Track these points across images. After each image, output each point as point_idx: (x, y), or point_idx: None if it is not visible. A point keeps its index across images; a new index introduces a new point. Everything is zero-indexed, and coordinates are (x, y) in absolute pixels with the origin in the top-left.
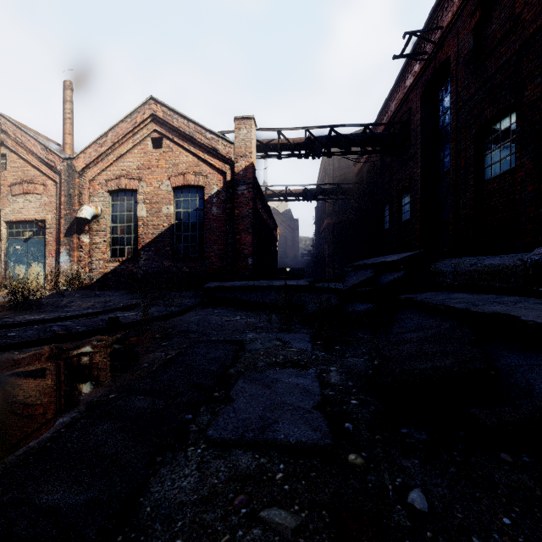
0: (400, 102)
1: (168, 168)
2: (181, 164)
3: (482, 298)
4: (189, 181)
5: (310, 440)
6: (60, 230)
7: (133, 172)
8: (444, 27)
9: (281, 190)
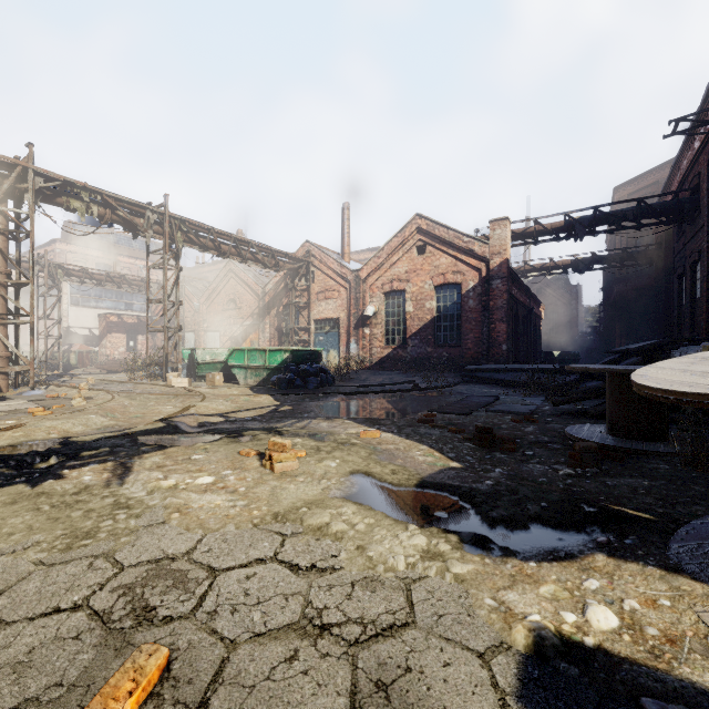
0: (691, 162)
1: (430, 270)
2: (441, 266)
3: None
4: (448, 280)
5: (522, 412)
6: (350, 325)
7: (402, 276)
8: None
9: (543, 264)
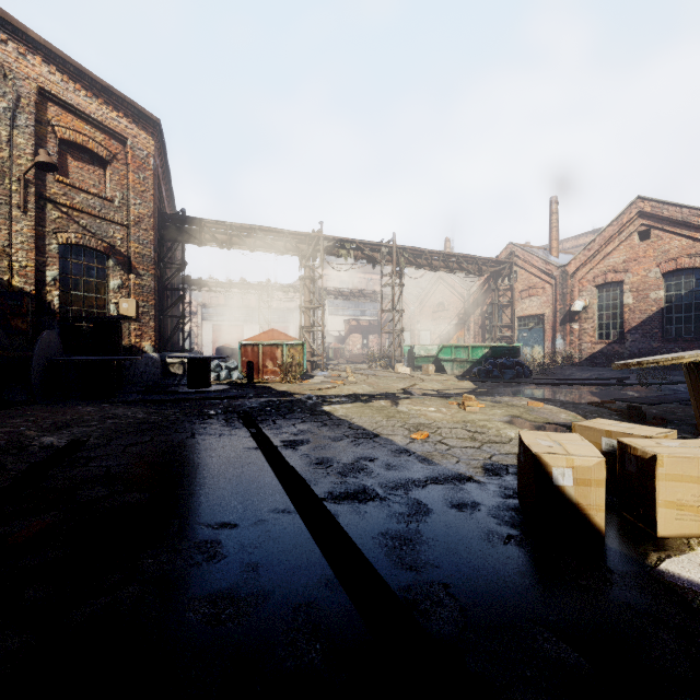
0: None
1: (656, 257)
2: (672, 250)
3: None
4: (681, 265)
5: None
6: (556, 321)
7: (618, 266)
8: None
9: None
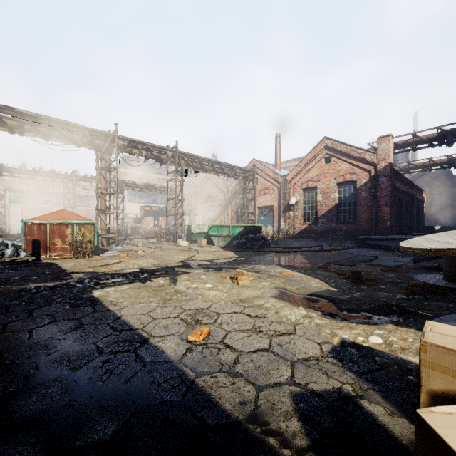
0: None
1: (334, 173)
2: (342, 170)
3: None
4: (346, 179)
5: (390, 265)
6: (280, 210)
7: (314, 178)
8: None
9: (424, 163)
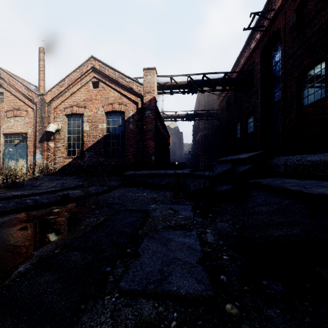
0: (247, 58)
1: (102, 100)
2: (110, 98)
3: (308, 183)
4: (115, 108)
5: (196, 292)
6: (36, 139)
7: (81, 103)
8: (276, 9)
9: (172, 114)
